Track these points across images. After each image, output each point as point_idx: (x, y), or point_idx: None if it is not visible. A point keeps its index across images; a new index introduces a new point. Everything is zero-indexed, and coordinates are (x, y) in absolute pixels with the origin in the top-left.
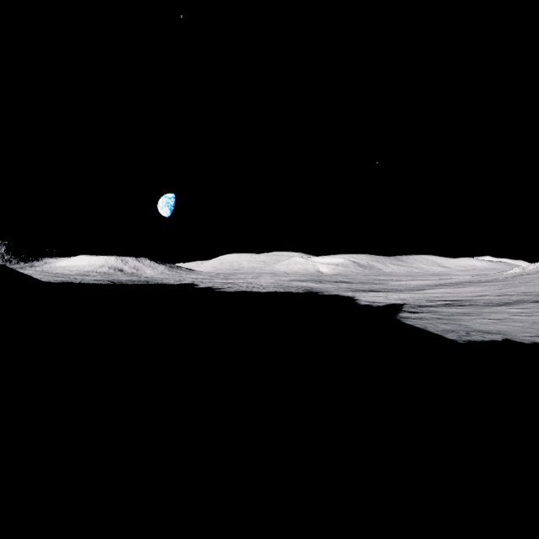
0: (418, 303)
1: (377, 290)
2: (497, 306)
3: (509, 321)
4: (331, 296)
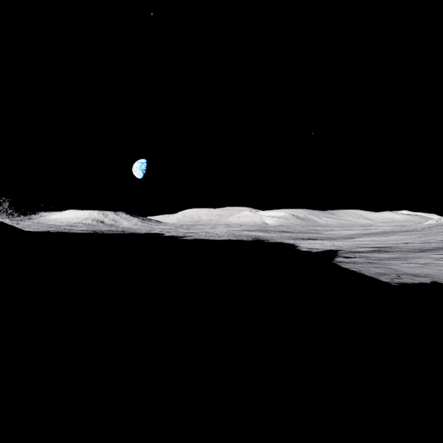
0: (350, 249)
1: (314, 238)
2: (420, 252)
3: (433, 265)
4: (276, 243)
